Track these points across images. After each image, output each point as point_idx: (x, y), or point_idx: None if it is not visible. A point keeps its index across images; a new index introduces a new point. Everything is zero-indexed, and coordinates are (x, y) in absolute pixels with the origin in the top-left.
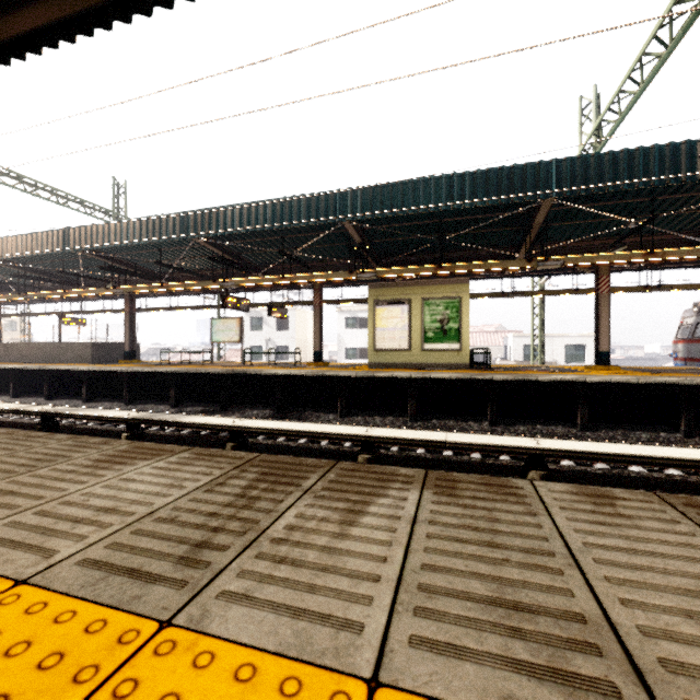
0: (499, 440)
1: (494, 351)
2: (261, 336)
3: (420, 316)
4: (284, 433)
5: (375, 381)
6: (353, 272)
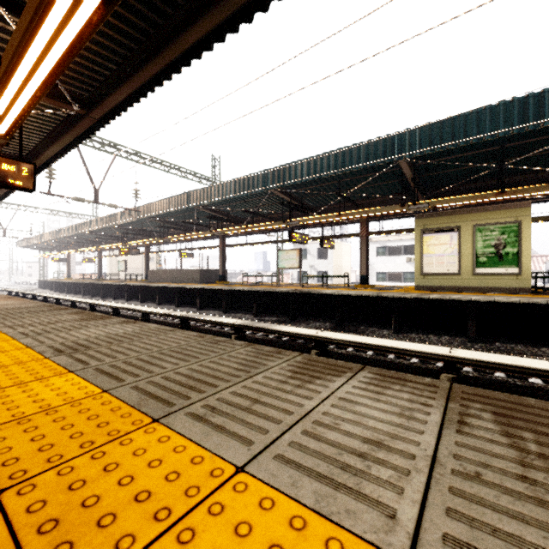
0: None
1: None
2: (306, 263)
3: (471, 242)
4: (364, 346)
5: (430, 302)
6: (405, 205)
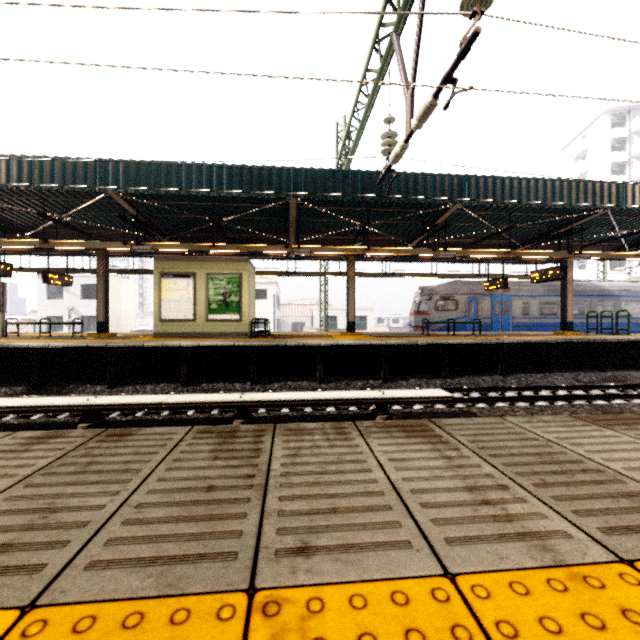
0: (213, 397)
1: (309, 321)
2: (62, 304)
3: (205, 289)
4: None
5: (147, 350)
6: (128, 244)
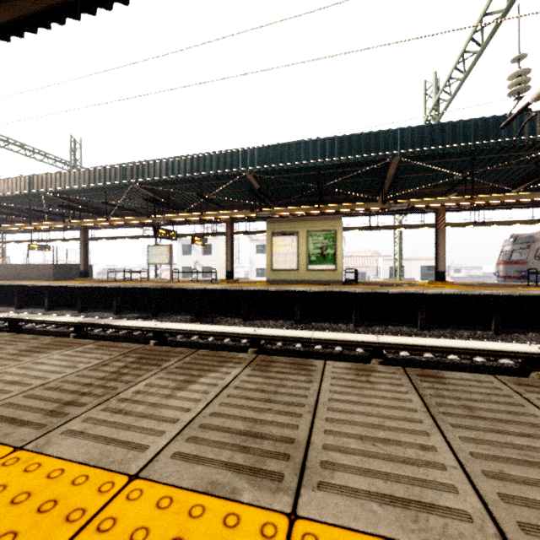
0: (350, 336)
1: (370, 271)
2: (191, 259)
3: (306, 244)
4: (193, 333)
5: (269, 293)
6: (254, 211)
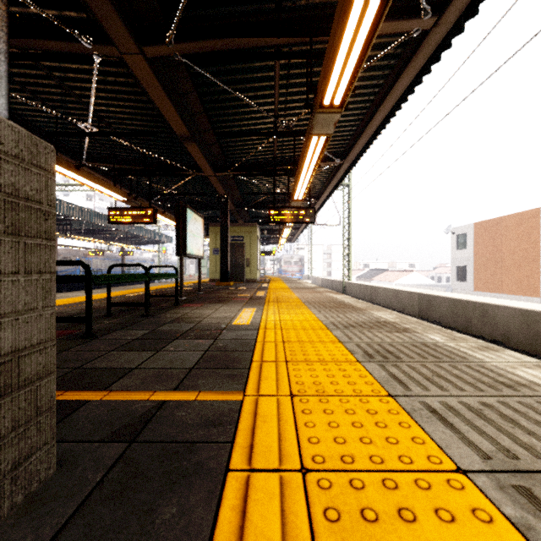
0: None
1: None
2: None
3: None
4: None
5: None
6: None
